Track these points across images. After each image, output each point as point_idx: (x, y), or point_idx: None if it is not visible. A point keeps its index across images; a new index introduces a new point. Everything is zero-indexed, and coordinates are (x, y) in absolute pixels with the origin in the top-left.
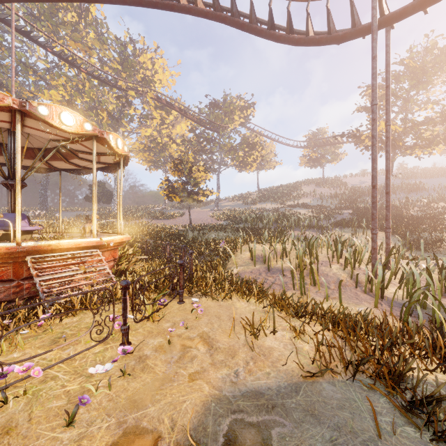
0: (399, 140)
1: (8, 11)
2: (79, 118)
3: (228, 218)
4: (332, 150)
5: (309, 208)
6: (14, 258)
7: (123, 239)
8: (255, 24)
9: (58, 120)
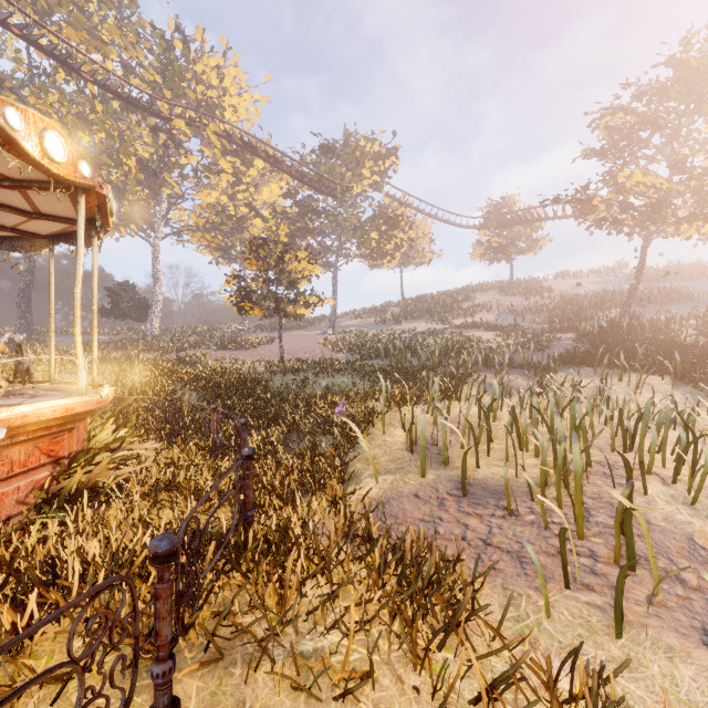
0: (666, 205)
1: None
2: None
3: (353, 348)
4: (526, 232)
5: (495, 330)
6: None
7: (75, 408)
8: None
9: None
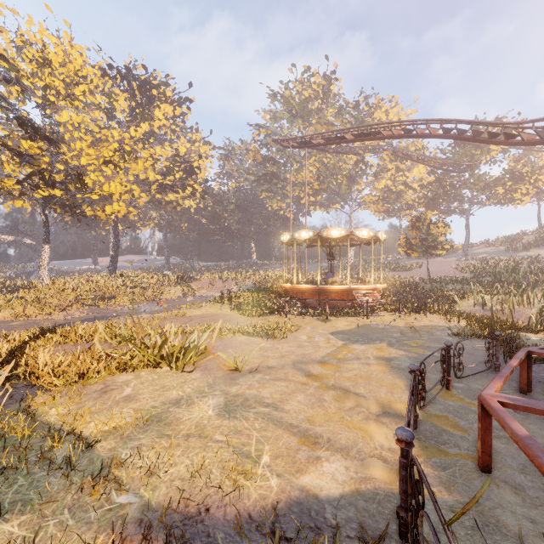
0: None
1: (278, 120)
2: (368, 231)
3: (475, 270)
4: None
5: None
6: (347, 292)
7: (384, 286)
8: (479, 134)
9: (361, 234)
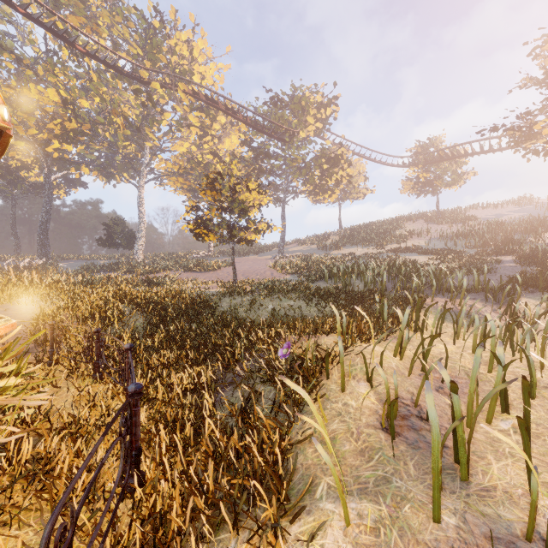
0: None
1: None
2: None
3: (299, 270)
4: (452, 167)
5: (428, 254)
6: None
7: None
8: None
9: None
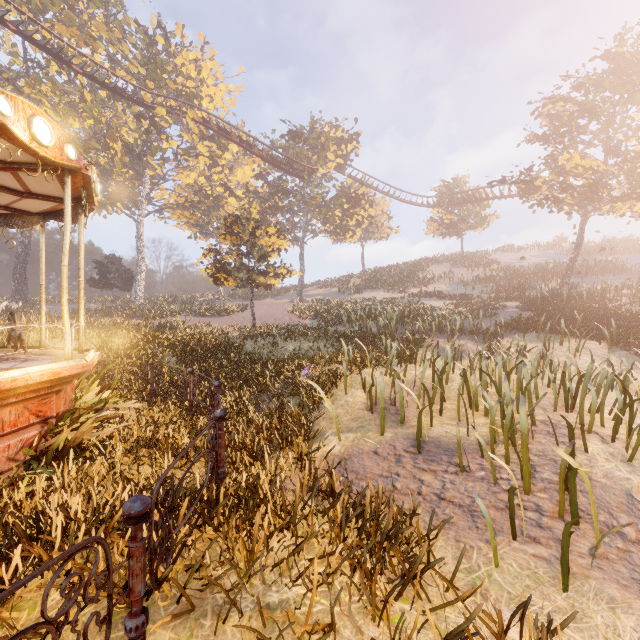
0: (603, 185)
1: None
2: None
3: (318, 315)
4: (475, 210)
5: (447, 299)
6: None
7: (61, 372)
8: None
9: None
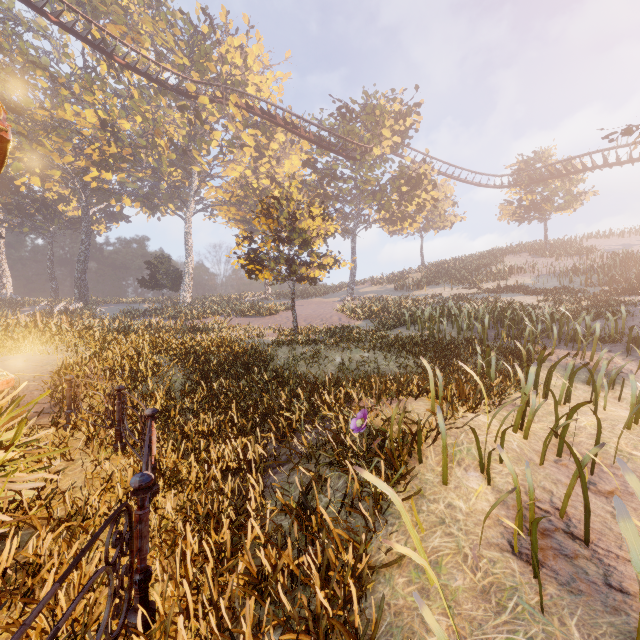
0: None
1: None
2: None
3: (373, 314)
4: (565, 186)
5: (537, 294)
6: None
7: None
8: None
9: None
